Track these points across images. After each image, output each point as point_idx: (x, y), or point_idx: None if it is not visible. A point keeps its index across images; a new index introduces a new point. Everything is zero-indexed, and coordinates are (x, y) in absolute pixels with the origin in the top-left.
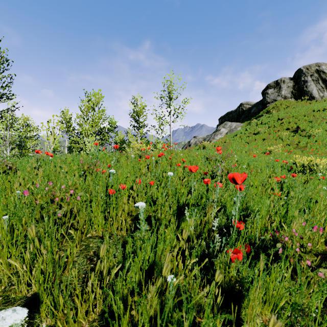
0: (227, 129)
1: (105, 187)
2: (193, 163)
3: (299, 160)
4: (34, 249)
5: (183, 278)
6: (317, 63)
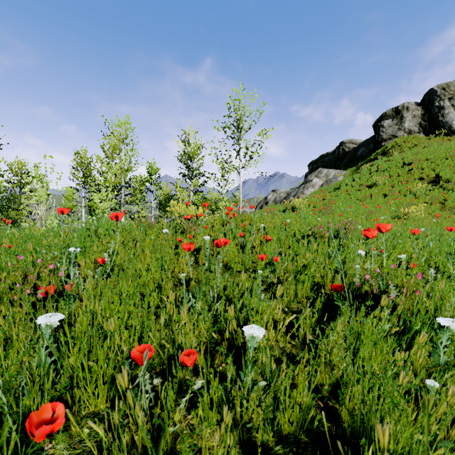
0: (322, 179)
1: None
2: (285, 242)
3: None
4: None
5: None
6: None
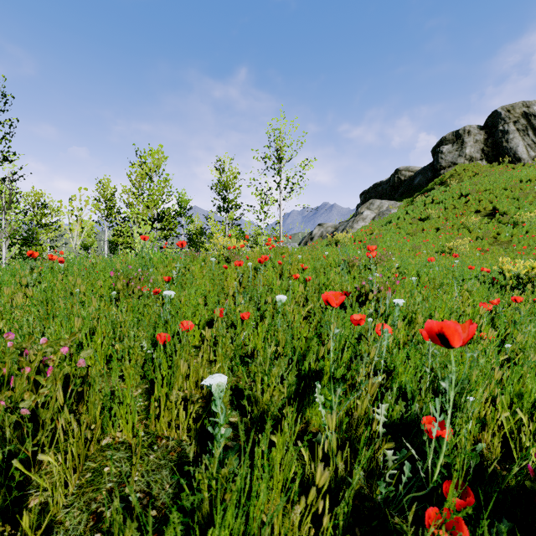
0: (374, 212)
1: (150, 330)
2: (320, 271)
3: (509, 267)
4: None
5: None
6: (525, 102)
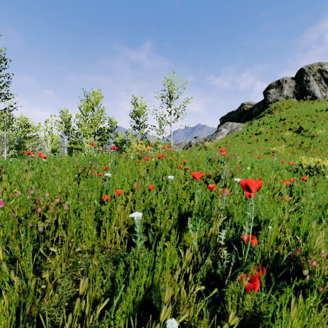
0: (228, 129)
1: (99, 193)
2: (194, 164)
3: (305, 162)
4: (1, 276)
5: (186, 305)
6: (319, 63)
